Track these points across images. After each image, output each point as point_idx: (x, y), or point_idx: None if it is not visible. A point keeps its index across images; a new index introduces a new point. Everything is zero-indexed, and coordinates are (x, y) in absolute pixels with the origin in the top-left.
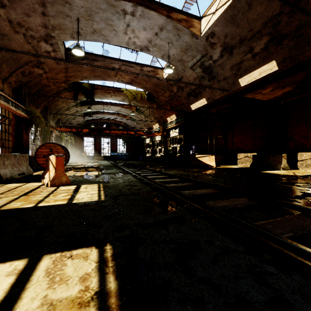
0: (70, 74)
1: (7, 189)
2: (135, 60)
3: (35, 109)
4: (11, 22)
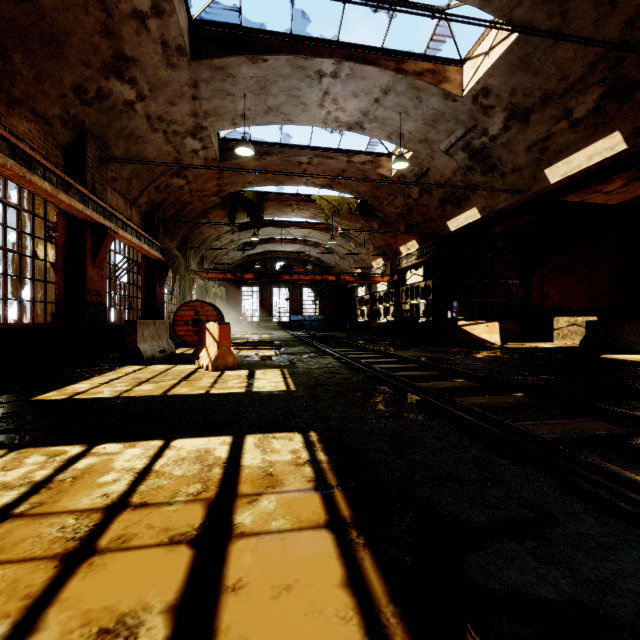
0: (226, 180)
1: (156, 372)
2: (338, 146)
3: (170, 243)
4: (150, 118)
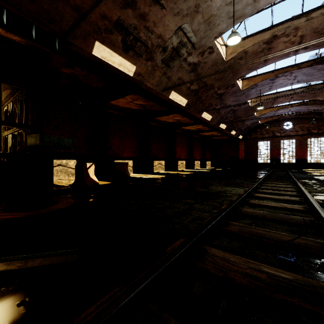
0: None
1: None
2: None
3: None
4: None
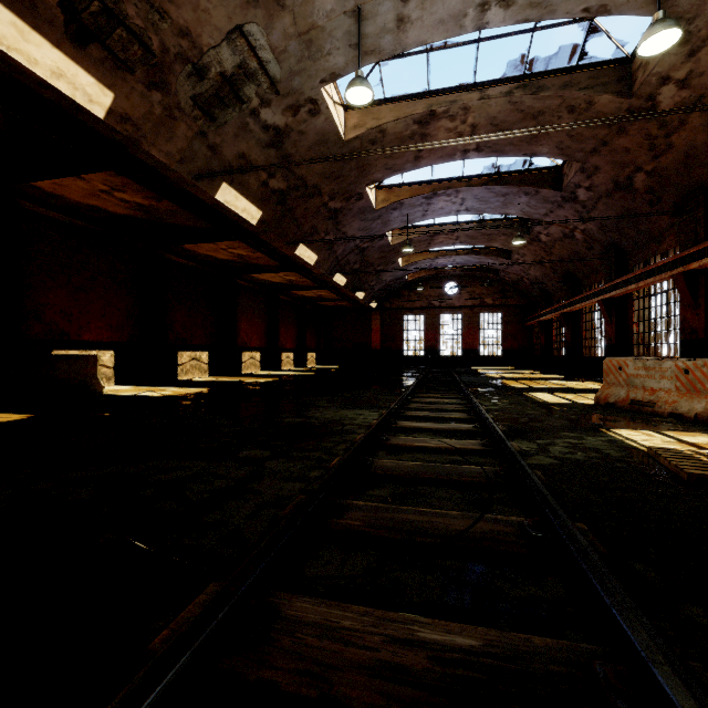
0: None
1: None
2: None
3: None
4: None
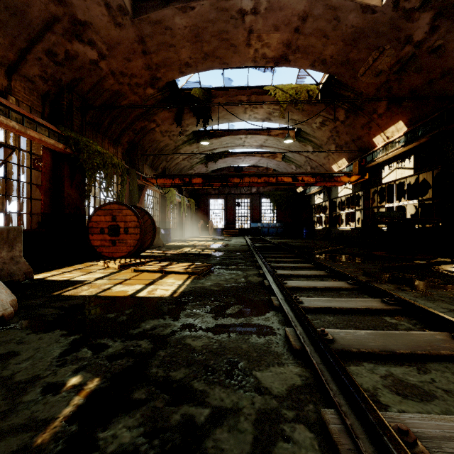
0: (155, 58)
1: None
2: None
3: (111, 146)
4: None
